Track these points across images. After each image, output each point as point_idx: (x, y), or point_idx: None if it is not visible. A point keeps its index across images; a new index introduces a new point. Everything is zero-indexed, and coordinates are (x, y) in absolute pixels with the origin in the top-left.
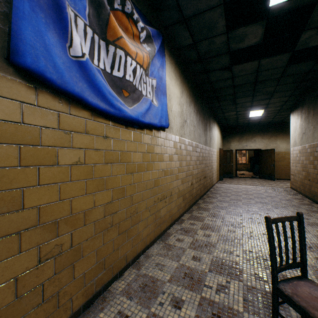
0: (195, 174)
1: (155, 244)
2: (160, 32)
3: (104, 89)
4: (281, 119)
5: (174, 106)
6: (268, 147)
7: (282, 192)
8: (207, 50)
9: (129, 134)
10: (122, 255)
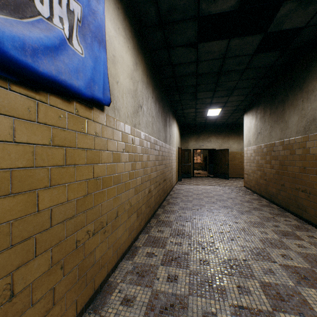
0: (153, 177)
1: None
2: None
3: None
4: (234, 120)
5: (123, 77)
6: (222, 147)
7: (239, 192)
8: (170, 7)
9: None
10: None
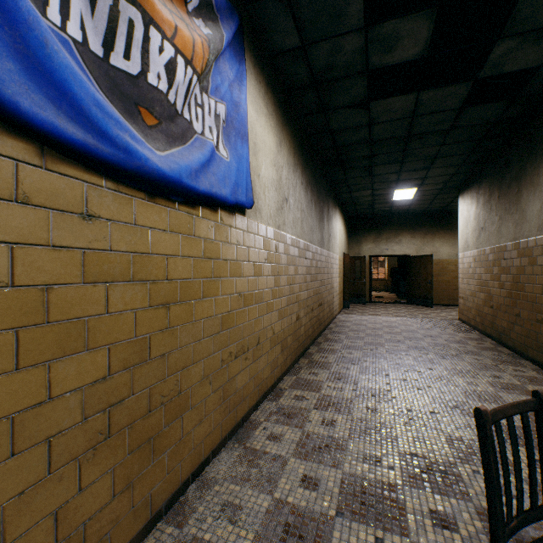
0: (303, 299)
1: (224, 452)
2: (235, 8)
3: (79, 89)
4: (442, 206)
5: (265, 168)
6: (421, 252)
7: (447, 328)
8: (327, 65)
9: (160, 215)
10: (139, 500)
